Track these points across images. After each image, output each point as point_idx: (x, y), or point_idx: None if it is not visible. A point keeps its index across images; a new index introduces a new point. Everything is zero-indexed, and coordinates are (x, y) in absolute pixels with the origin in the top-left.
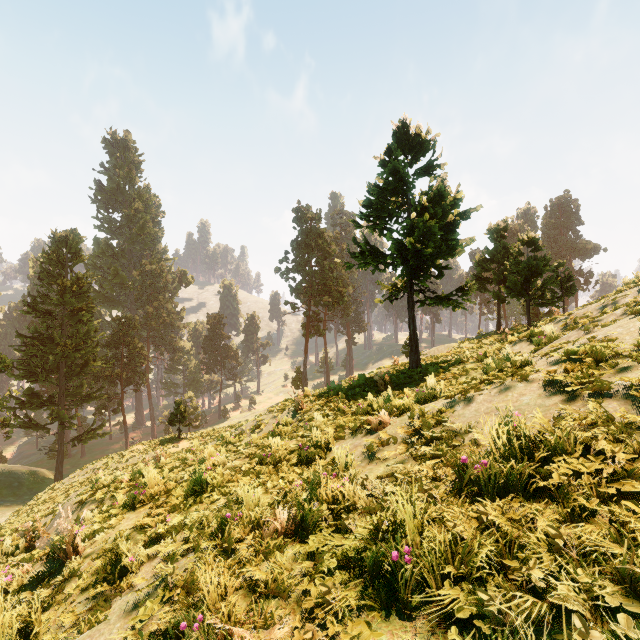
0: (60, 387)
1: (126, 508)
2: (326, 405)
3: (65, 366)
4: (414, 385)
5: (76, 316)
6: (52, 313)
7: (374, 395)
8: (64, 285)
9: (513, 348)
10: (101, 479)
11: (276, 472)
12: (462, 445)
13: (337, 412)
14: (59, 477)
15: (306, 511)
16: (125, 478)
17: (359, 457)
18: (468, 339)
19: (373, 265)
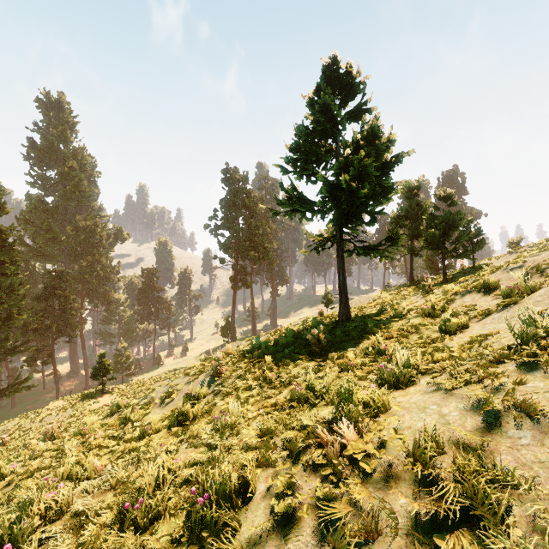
0: None
1: None
2: (249, 371)
3: None
4: (353, 344)
5: None
6: None
7: (307, 358)
8: None
9: (463, 300)
10: None
11: None
12: None
13: (262, 382)
14: None
15: None
16: None
17: None
18: (384, 290)
19: (300, 213)
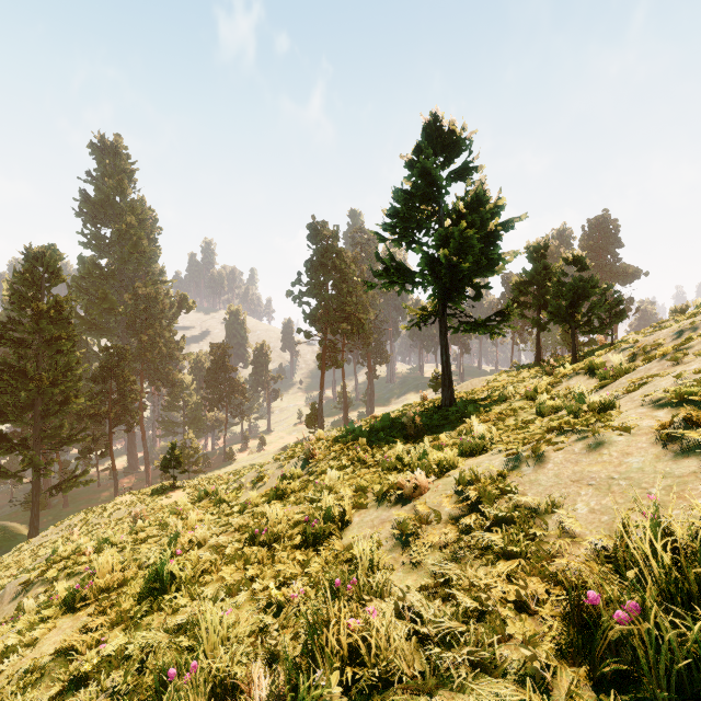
0: (35, 428)
1: (64, 608)
2: (343, 453)
3: (41, 403)
4: (450, 428)
5: (54, 345)
6: (25, 342)
7: (402, 441)
8: (39, 309)
9: (569, 382)
10: (58, 550)
11: (272, 558)
12: (546, 534)
13: (357, 463)
14: (34, 533)
15: (300, 691)
16: (89, 549)
17: (388, 541)
18: (504, 371)
19: (399, 285)
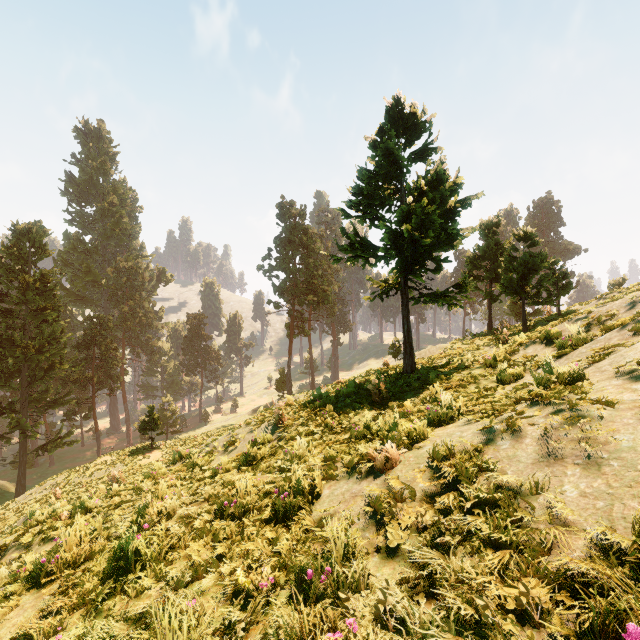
0: (22, 392)
1: (29, 583)
2: (311, 419)
3: (28, 370)
4: (413, 394)
5: (40, 315)
6: (13, 312)
7: (368, 407)
8: (26, 282)
9: (526, 351)
10: (35, 514)
11: (241, 533)
12: (533, 518)
13: (324, 429)
14: (21, 490)
15: None
16: (64, 513)
17: (360, 519)
18: (458, 339)
19: (363, 259)
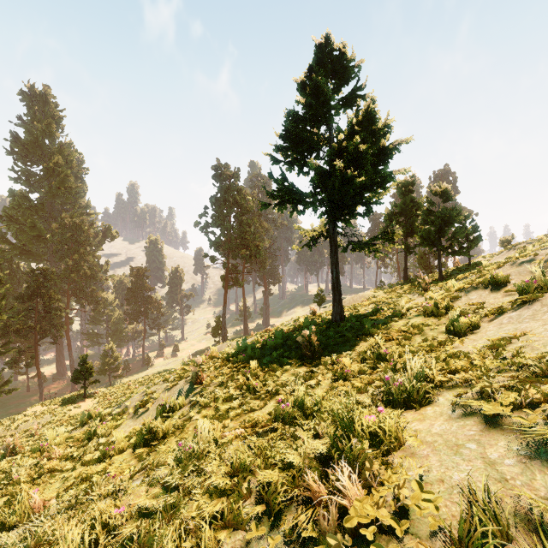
0: None
1: None
2: (232, 378)
3: None
4: (348, 347)
5: None
6: None
7: (297, 363)
8: None
9: (469, 297)
10: None
11: None
12: None
13: (246, 392)
14: None
15: None
16: None
17: None
18: (377, 288)
19: (291, 206)
